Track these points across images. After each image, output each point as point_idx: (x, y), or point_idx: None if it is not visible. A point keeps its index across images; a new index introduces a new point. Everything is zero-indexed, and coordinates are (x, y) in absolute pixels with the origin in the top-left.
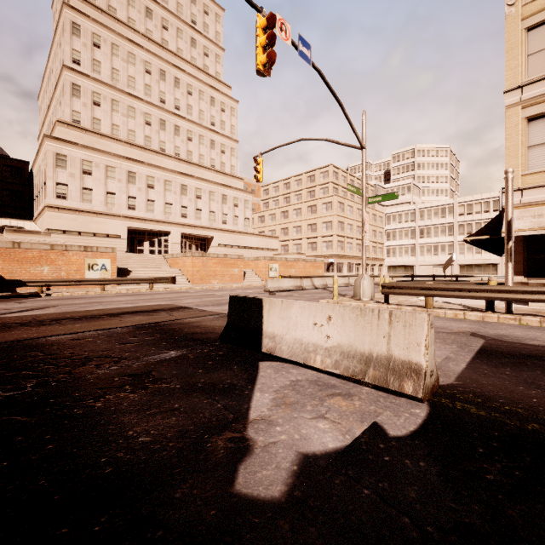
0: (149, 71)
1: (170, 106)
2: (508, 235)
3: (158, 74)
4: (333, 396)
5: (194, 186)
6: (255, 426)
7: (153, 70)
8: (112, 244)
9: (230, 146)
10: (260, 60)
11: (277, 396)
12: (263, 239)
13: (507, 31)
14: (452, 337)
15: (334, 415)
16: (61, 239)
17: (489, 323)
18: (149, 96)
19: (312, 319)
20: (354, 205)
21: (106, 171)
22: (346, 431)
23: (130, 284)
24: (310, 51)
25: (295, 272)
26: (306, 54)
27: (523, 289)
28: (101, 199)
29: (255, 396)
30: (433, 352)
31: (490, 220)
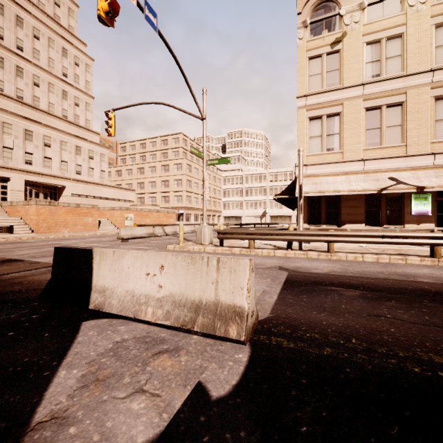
0: None
1: (10, 44)
2: (300, 195)
3: None
4: (159, 355)
5: (42, 133)
6: (36, 436)
7: None
8: None
9: (85, 101)
10: (101, 7)
11: (89, 370)
12: (120, 191)
13: (298, 56)
14: (267, 272)
15: (154, 385)
16: None
17: (289, 258)
18: None
19: (144, 269)
20: (200, 168)
21: None
22: (164, 406)
23: None
24: (156, 19)
25: (150, 221)
26: (152, 20)
27: (308, 233)
28: None
29: (56, 377)
30: (253, 293)
31: (289, 185)
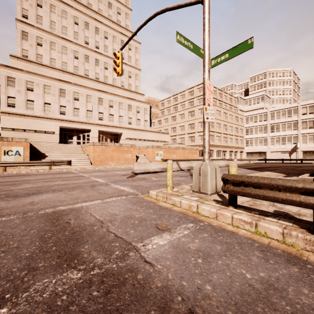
0: (77, 23)
1: (92, 46)
2: None
3: (84, 25)
4: None
5: (108, 98)
6: None
7: (80, 22)
8: (48, 138)
9: (135, 73)
10: None
11: None
12: (158, 135)
13: None
14: None
15: None
16: (11, 134)
17: None
18: (77, 40)
19: None
20: (221, 110)
21: (43, 89)
22: None
23: (42, 166)
24: None
25: (176, 156)
26: None
27: None
28: (40, 107)
29: None
30: None
31: None
